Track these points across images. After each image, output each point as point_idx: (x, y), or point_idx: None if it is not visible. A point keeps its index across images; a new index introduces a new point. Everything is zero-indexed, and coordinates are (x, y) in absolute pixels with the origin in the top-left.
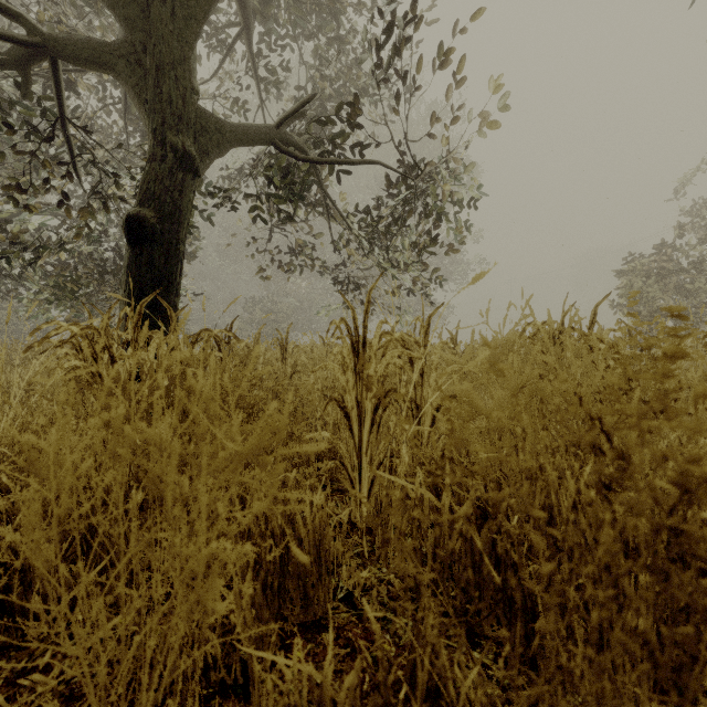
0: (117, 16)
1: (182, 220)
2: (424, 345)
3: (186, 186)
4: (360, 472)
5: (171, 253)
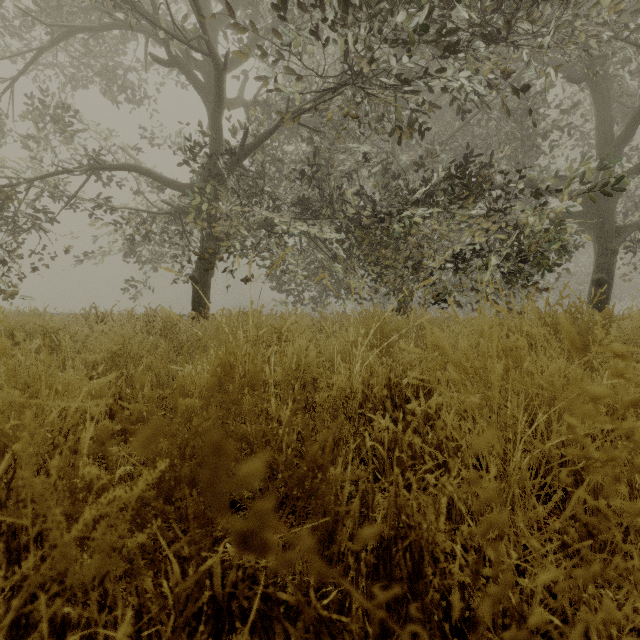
0: (583, 207)
1: (613, 274)
2: None
3: (613, 261)
4: None
5: (610, 287)
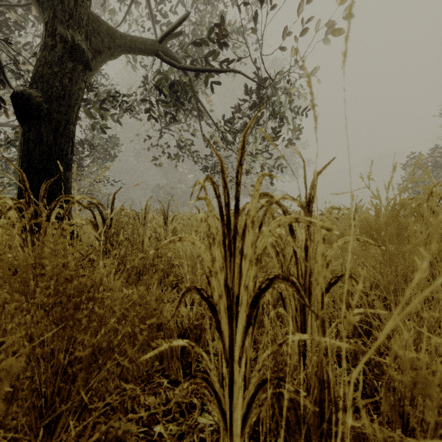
0: None
1: (72, 104)
2: (309, 210)
3: (76, 75)
4: (231, 385)
5: (60, 132)
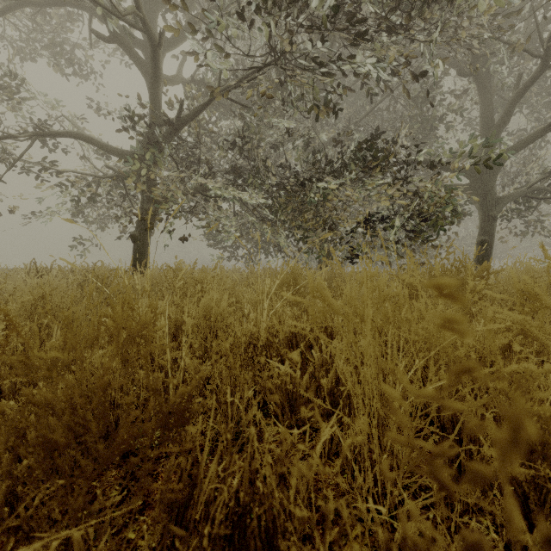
0: (470, 180)
1: (493, 236)
2: None
3: (494, 225)
4: None
5: (491, 247)
